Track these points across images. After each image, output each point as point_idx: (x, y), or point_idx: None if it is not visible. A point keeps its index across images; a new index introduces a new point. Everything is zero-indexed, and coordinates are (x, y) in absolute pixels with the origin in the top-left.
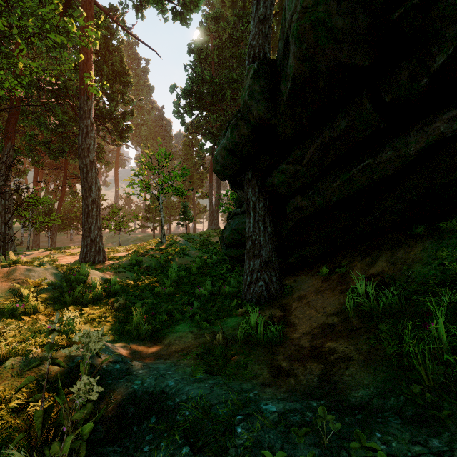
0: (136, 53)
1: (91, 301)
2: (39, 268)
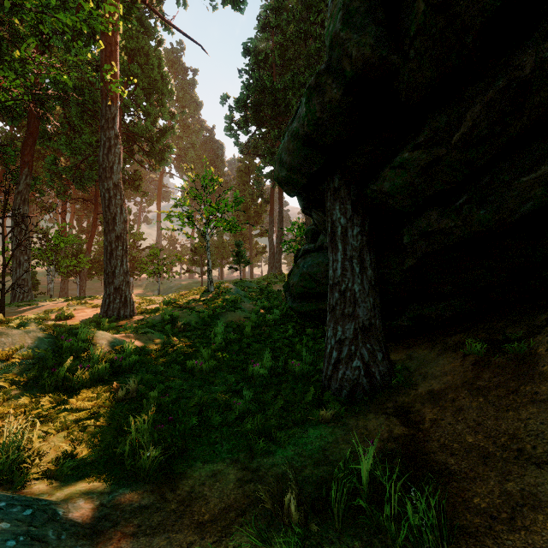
0: (181, 62)
1: (86, 384)
2: (16, 331)
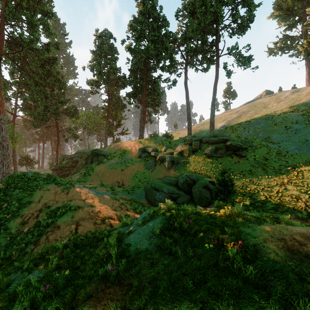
0: None
1: None
2: None
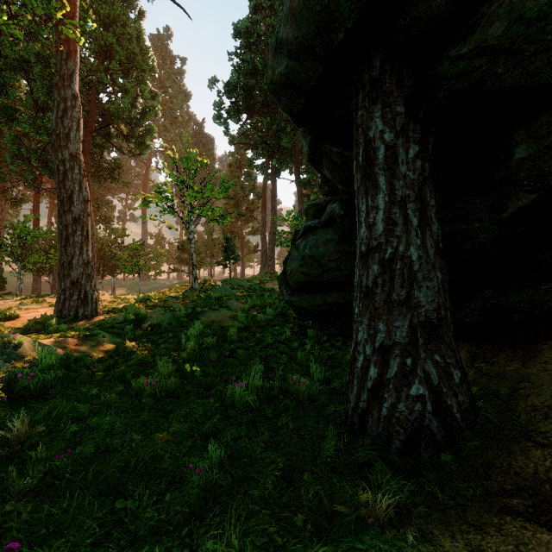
0: (168, 49)
1: None
2: None
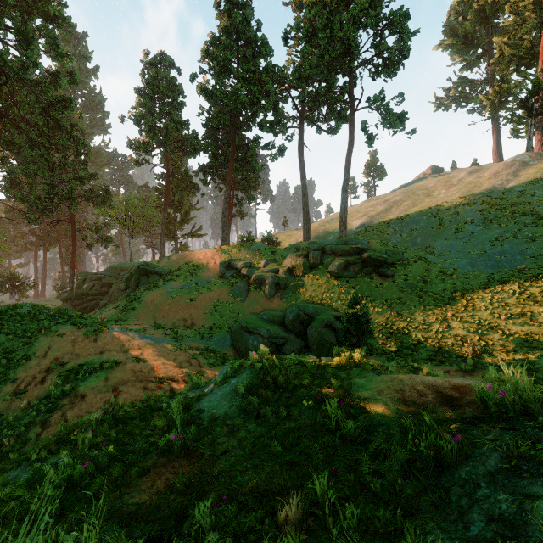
0: None
1: None
2: None
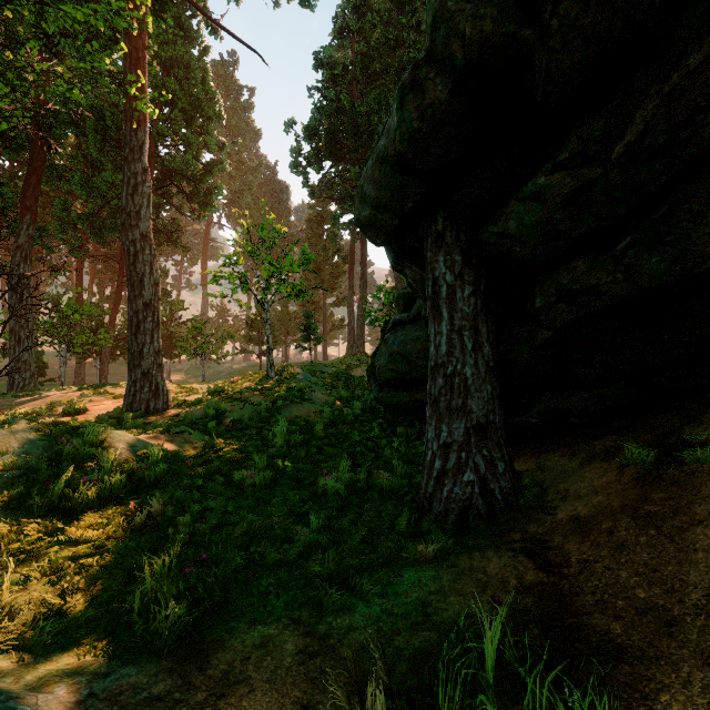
0: (233, 78)
1: (93, 504)
2: None
